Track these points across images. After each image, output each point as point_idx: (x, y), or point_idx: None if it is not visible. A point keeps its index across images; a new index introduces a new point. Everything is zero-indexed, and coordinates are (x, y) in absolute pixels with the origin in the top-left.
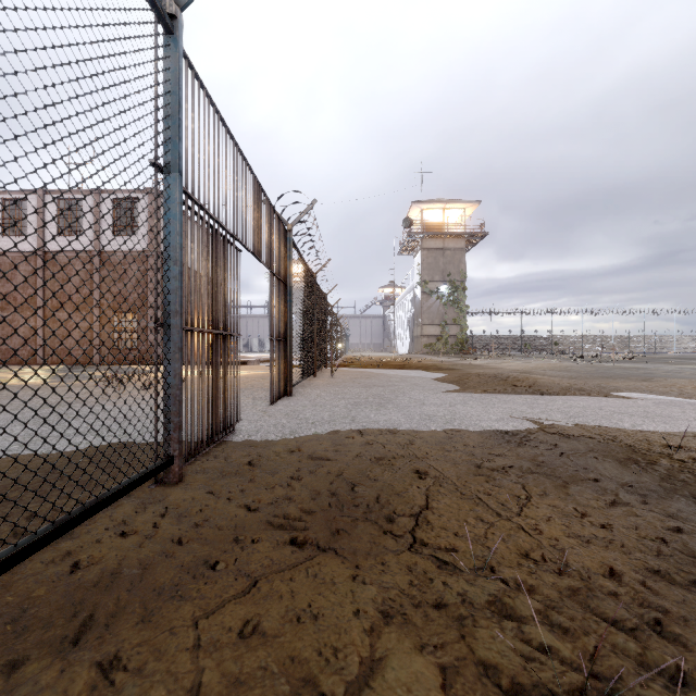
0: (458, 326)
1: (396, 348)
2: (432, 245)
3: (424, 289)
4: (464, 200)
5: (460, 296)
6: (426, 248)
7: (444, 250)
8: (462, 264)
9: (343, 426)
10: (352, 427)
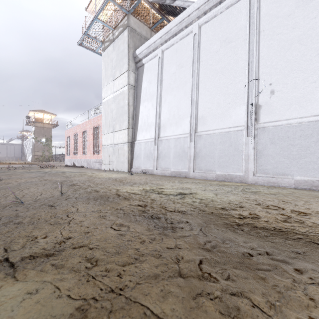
0: (49, 152)
1: (27, 159)
2: (39, 125)
3: (35, 140)
4: (51, 113)
5: (50, 143)
6: (36, 126)
7: (43, 128)
8: (51, 133)
9: (1, 166)
10: (3, 166)
